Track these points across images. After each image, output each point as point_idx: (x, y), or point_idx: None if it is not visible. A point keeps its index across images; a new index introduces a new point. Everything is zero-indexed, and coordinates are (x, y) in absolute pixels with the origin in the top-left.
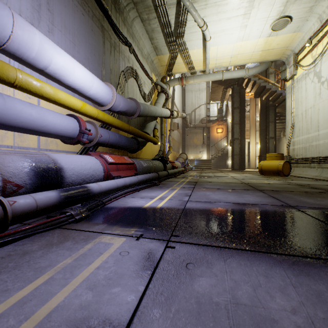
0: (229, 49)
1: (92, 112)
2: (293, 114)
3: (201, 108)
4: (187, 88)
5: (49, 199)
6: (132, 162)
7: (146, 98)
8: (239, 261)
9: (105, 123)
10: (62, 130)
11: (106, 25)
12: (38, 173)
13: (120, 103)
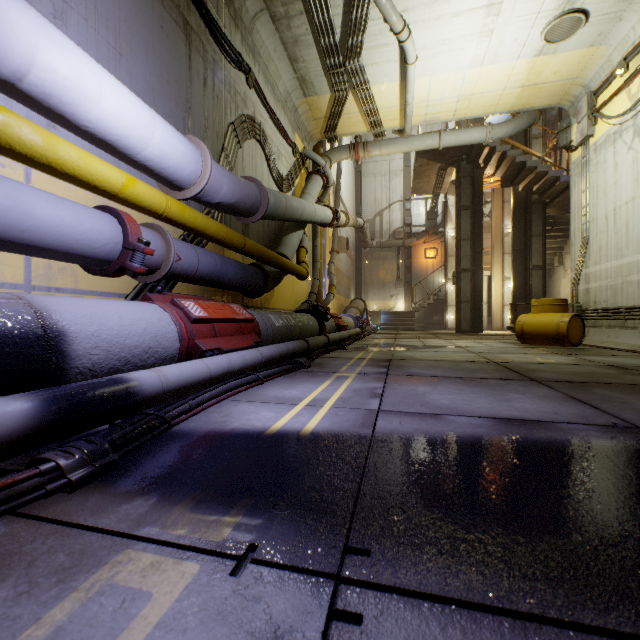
0: (454, 84)
1: (152, 200)
2: (586, 217)
3: (394, 209)
4: (365, 169)
5: None
6: (251, 316)
7: (283, 184)
8: None
9: (187, 228)
10: (78, 241)
11: (194, 20)
12: None
13: (222, 185)
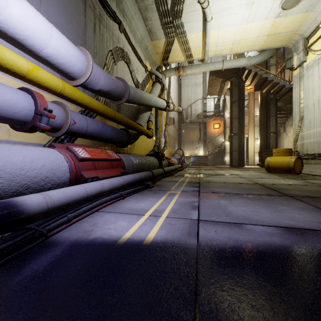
0: (231, 34)
1: (52, 83)
2: (302, 105)
3: (198, 103)
4: (183, 82)
5: None
6: (119, 157)
7: (140, 87)
8: None
9: (78, 103)
10: None
11: None
12: None
13: (100, 78)
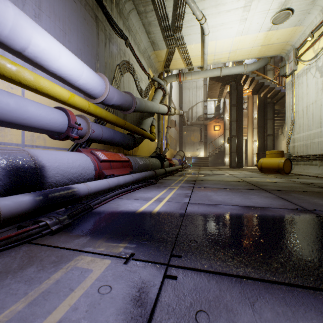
0: (228, 44)
1: (82, 104)
2: (293, 110)
3: (198, 105)
4: (184, 85)
5: (19, 205)
6: (128, 159)
7: (143, 94)
8: (274, 306)
9: (98, 117)
10: (47, 124)
11: (100, 15)
12: (10, 172)
13: (114, 96)
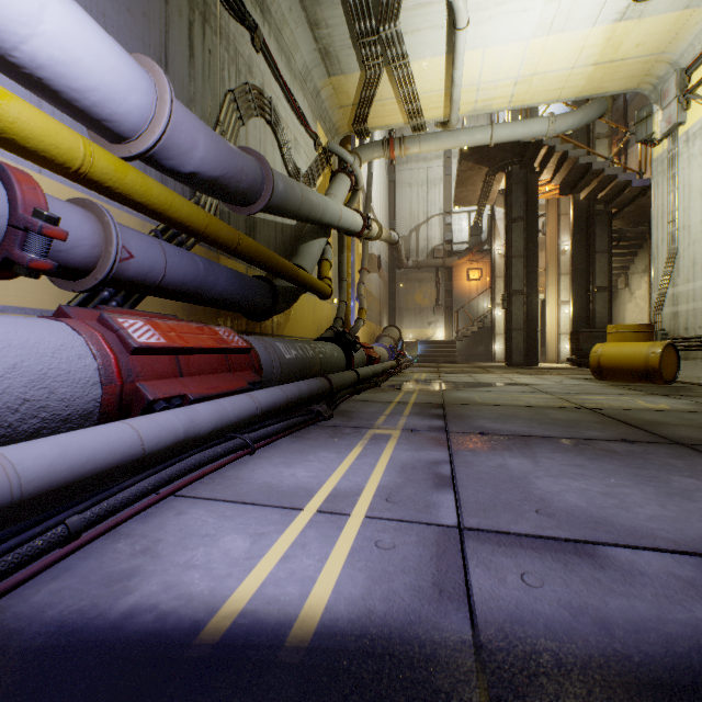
0: (512, 60)
1: (52, 140)
2: (674, 224)
3: (432, 223)
4: (400, 178)
5: None
6: (246, 345)
7: (302, 182)
8: None
9: (135, 204)
10: None
11: None
12: None
13: (196, 143)
